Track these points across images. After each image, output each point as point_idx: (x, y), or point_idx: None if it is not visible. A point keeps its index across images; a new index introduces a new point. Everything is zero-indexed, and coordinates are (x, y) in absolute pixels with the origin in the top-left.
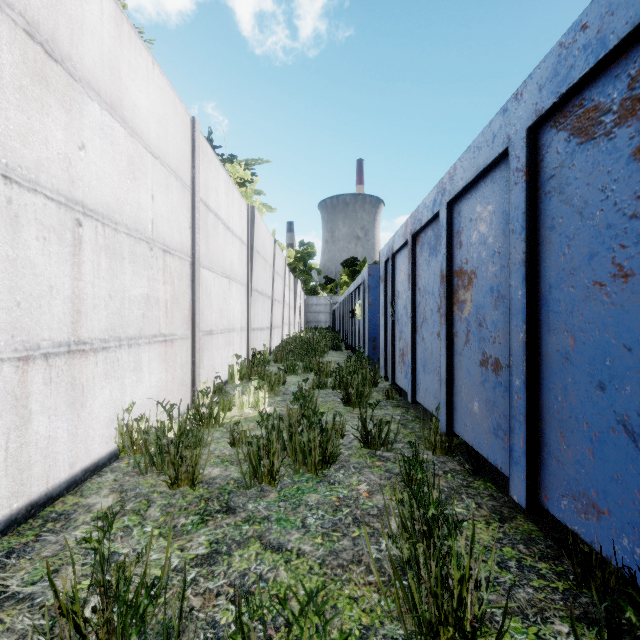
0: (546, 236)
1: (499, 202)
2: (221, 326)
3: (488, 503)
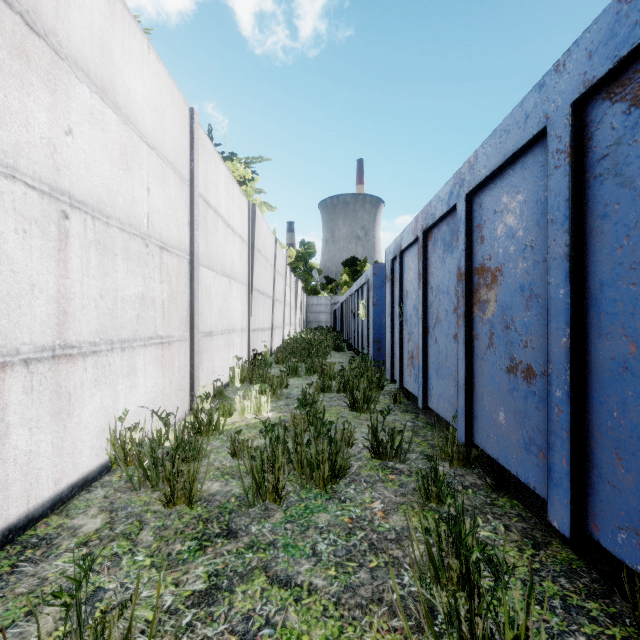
0: (596, 226)
1: (532, 190)
2: (221, 327)
3: (517, 525)
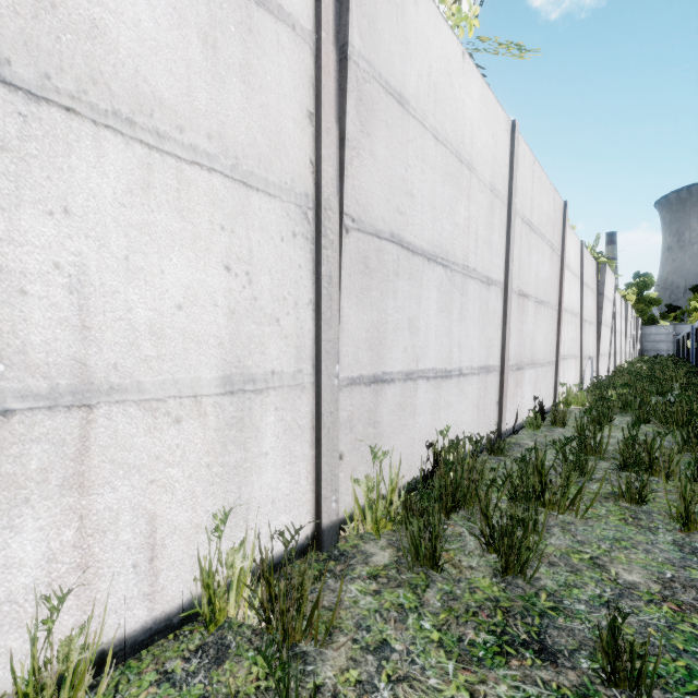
0: None
1: None
2: (621, 351)
3: None
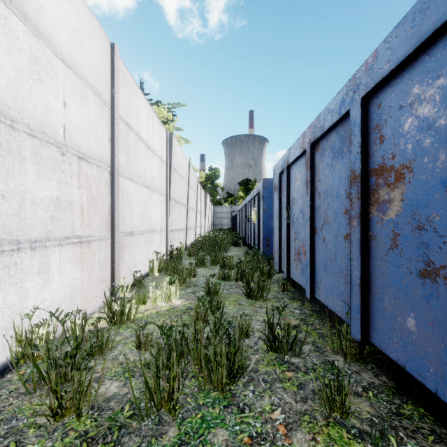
0: None
1: None
2: (142, 228)
3: None
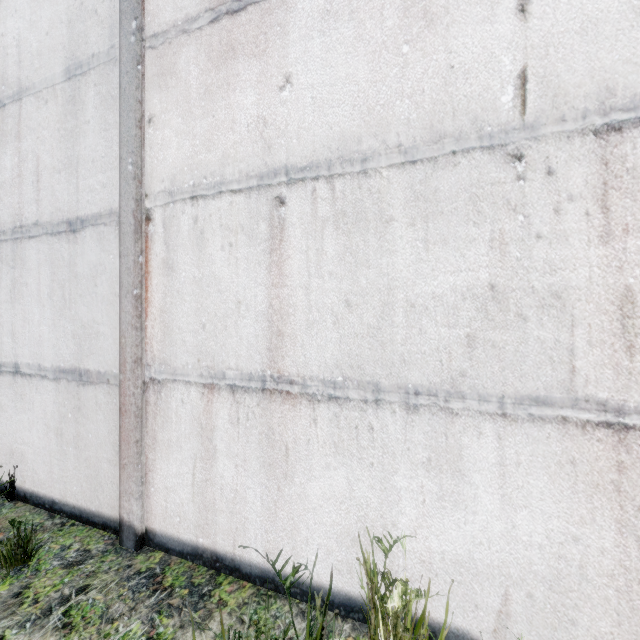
0: None
1: None
2: None
3: None
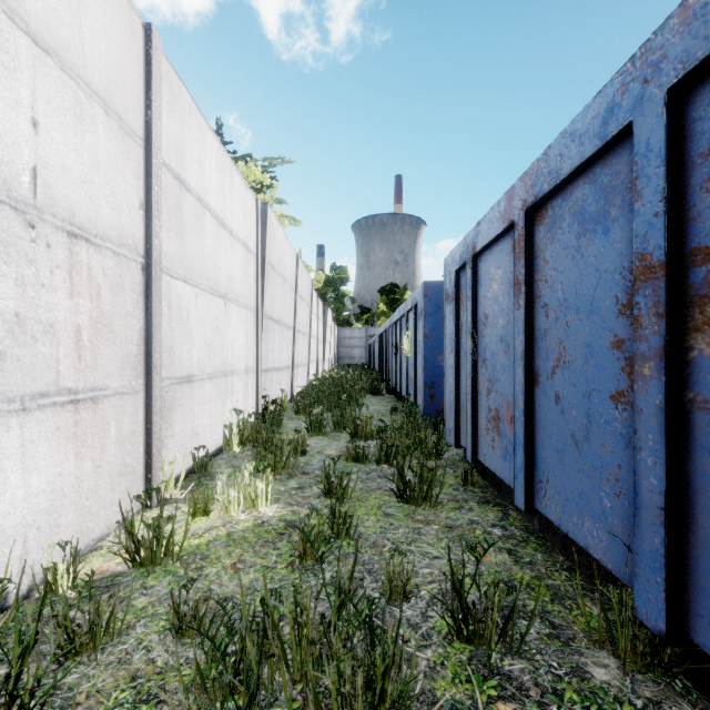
0: None
1: None
2: (210, 368)
3: None
